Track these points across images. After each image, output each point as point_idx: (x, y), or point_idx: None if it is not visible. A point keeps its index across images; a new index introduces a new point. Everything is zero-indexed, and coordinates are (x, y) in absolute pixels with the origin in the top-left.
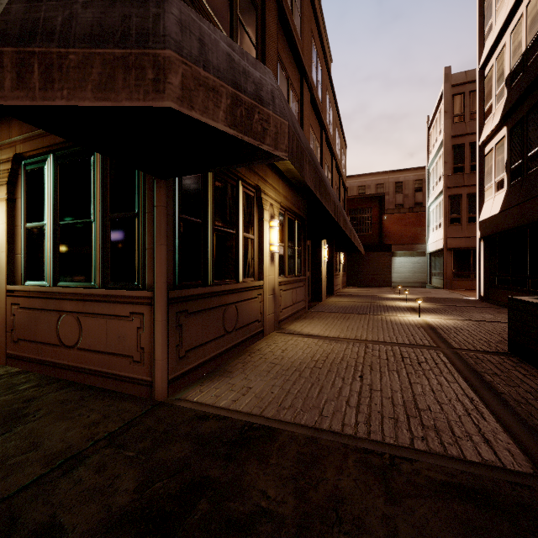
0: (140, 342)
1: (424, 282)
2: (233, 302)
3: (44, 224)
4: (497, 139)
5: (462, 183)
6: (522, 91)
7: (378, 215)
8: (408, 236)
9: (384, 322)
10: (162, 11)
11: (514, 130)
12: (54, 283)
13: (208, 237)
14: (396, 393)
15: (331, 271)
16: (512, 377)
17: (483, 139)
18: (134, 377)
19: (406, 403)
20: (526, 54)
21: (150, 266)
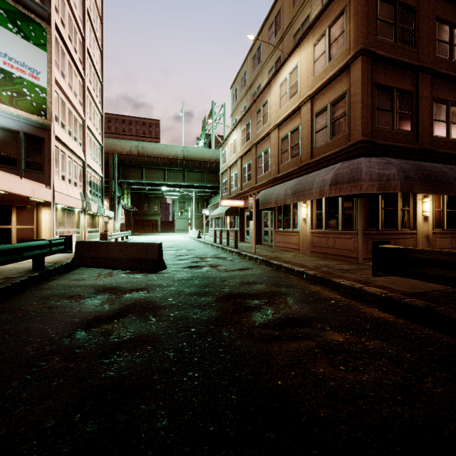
0: (354, 246)
1: None
2: (393, 238)
3: (322, 211)
4: None
5: None
6: None
7: None
8: None
9: None
10: (361, 173)
11: None
12: (325, 229)
13: (379, 212)
14: None
15: None
16: None
17: None
18: (352, 256)
19: None
20: None
21: (357, 223)
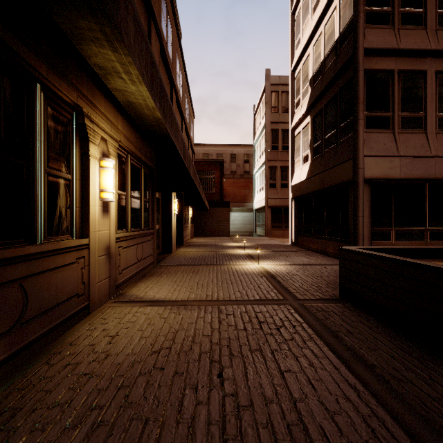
0: None
1: (251, 232)
2: (12, 279)
3: None
4: (303, 125)
5: (277, 158)
6: (322, 88)
7: (220, 177)
8: (240, 196)
9: (231, 273)
10: None
11: (315, 118)
12: None
13: None
14: (273, 406)
15: (181, 224)
16: (364, 334)
17: (294, 124)
18: None
19: (292, 430)
20: (324, 62)
21: None
